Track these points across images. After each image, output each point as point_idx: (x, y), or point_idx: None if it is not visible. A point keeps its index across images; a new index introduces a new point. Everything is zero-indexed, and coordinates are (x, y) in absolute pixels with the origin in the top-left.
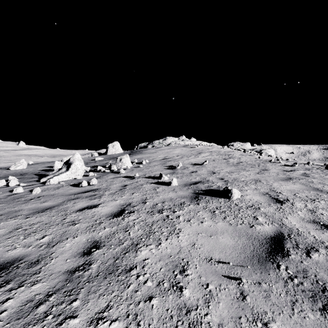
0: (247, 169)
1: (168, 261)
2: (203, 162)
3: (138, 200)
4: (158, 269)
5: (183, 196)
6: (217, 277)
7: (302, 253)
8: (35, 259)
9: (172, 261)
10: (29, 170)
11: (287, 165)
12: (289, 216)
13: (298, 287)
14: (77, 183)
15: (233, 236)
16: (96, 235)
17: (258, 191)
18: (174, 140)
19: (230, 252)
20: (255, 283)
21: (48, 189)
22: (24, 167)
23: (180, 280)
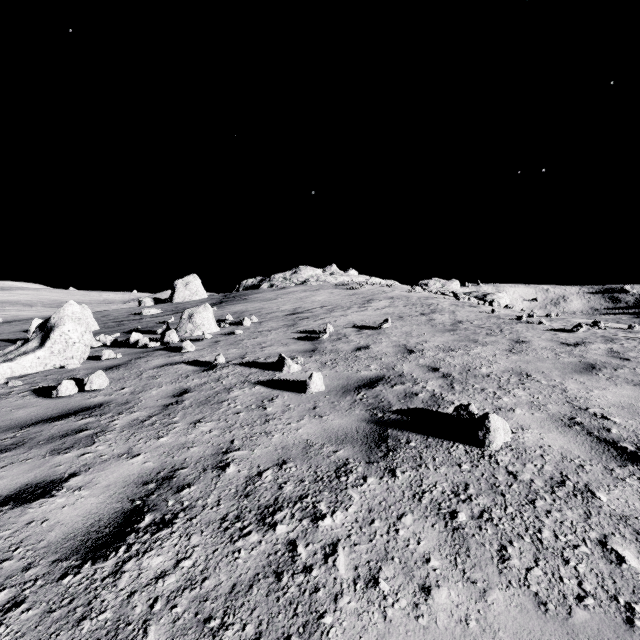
0: (481, 341)
1: None
2: (380, 323)
3: (204, 455)
4: None
5: (341, 433)
6: None
7: None
8: None
9: None
10: None
11: (560, 330)
12: None
13: None
14: (54, 384)
15: None
16: None
17: (545, 414)
18: (315, 273)
19: None
20: None
21: None
22: None
23: None
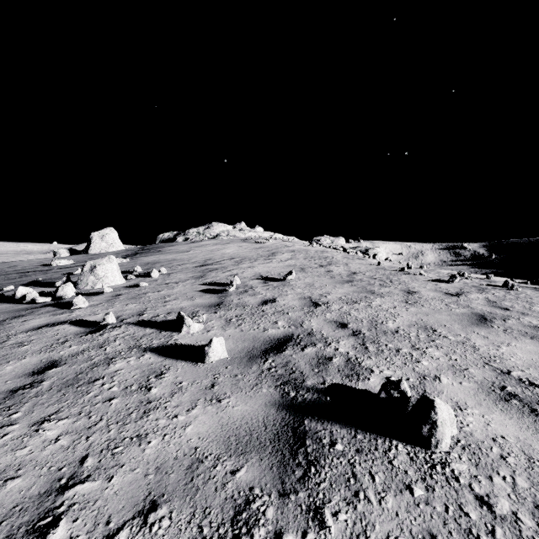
0: (378, 292)
1: None
2: (285, 275)
3: (24, 499)
4: None
5: (244, 430)
6: None
7: None
8: None
9: None
10: None
11: (439, 280)
12: None
13: None
14: None
15: None
16: None
17: (473, 383)
18: (226, 228)
19: None
20: None
21: None
22: None
23: None
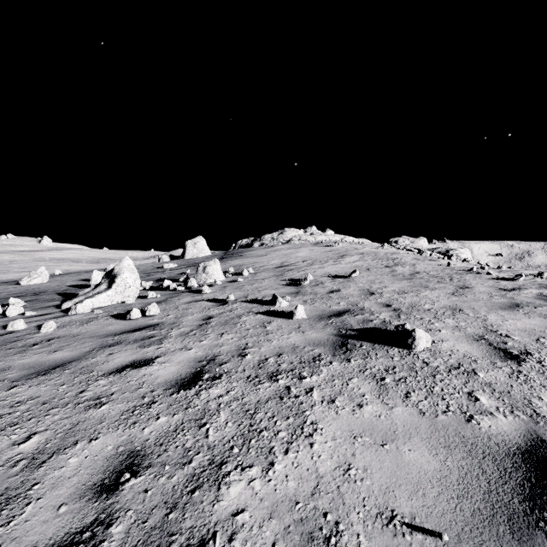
0: (431, 287)
1: (291, 518)
2: (350, 273)
3: (231, 350)
4: None
5: (317, 341)
6: None
7: None
8: None
9: (301, 521)
10: (51, 286)
11: (504, 279)
12: (545, 393)
13: None
14: (123, 312)
15: (434, 444)
16: (136, 435)
17: (462, 333)
18: (298, 233)
19: (436, 496)
20: None
21: (70, 324)
22: (45, 281)
23: None
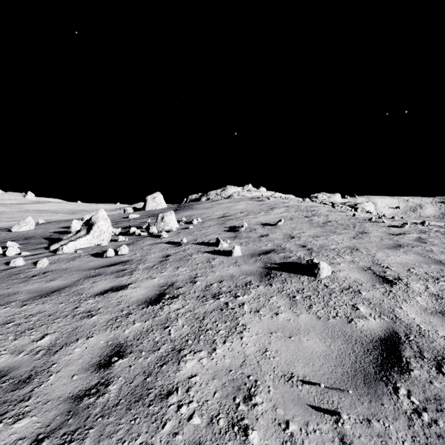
0: (338, 232)
1: (227, 379)
2: (276, 222)
3: (185, 278)
4: (210, 394)
5: (249, 271)
6: (302, 408)
7: (430, 367)
8: (25, 375)
9: (233, 380)
10: (38, 233)
11: (394, 226)
12: (405, 304)
13: (430, 429)
14: (100, 252)
15: (324, 336)
16: (120, 334)
17: (355, 265)
18: (237, 190)
19: (321, 365)
20: (362, 421)
21: (59, 261)
22: (32, 228)
23: (245, 414)
